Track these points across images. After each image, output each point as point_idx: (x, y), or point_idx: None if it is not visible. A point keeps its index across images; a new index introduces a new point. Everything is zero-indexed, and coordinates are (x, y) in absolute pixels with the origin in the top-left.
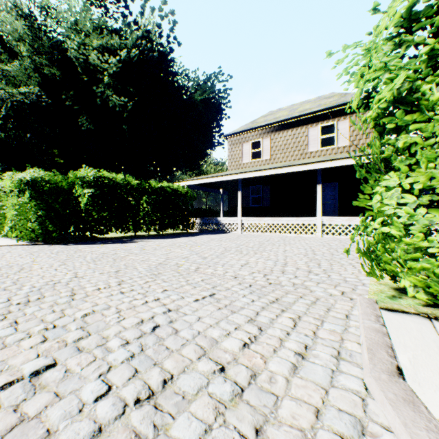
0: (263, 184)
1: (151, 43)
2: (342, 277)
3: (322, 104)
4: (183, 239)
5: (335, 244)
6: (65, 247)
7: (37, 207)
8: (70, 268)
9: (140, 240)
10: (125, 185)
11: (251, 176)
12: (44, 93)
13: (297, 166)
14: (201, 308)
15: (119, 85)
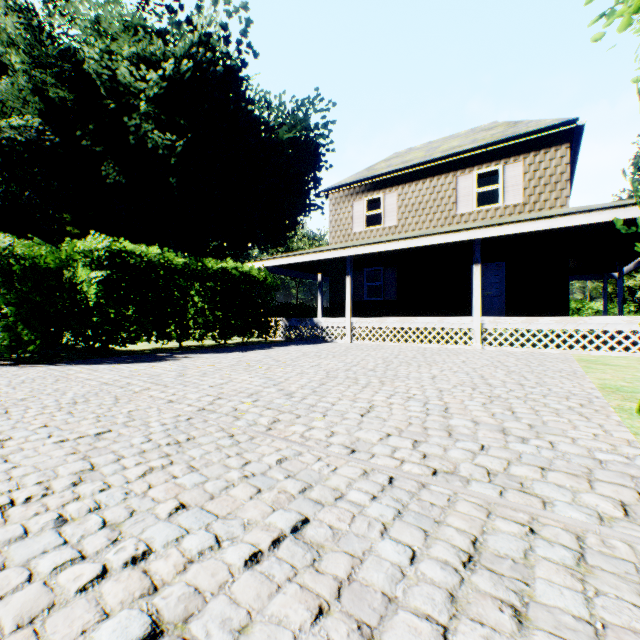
0: (386, 265)
1: (212, 52)
2: (583, 449)
3: (478, 139)
4: (257, 353)
5: (512, 363)
6: (47, 370)
7: (0, 300)
8: (5, 426)
9: (186, 355)
10: (161, 265)
11: (367, 252)
12: (48, 127)
13: (442, 235)
14: (262, 610)
15: (163, 115)
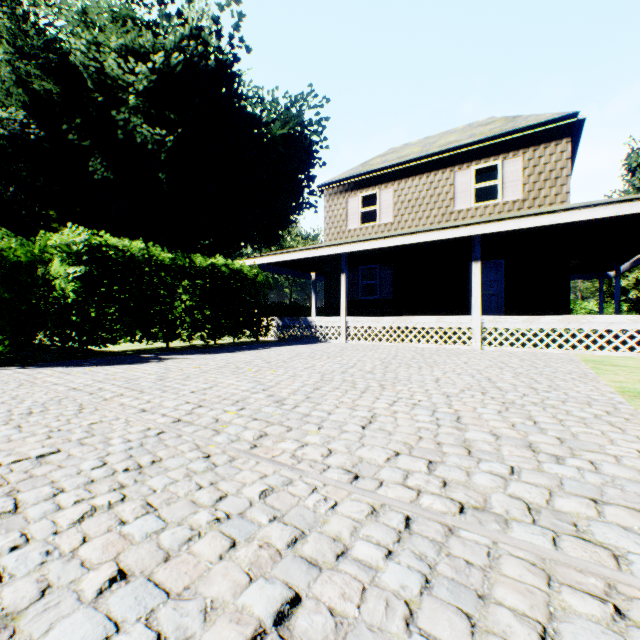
0: (381, 263)
1: (204, 46)
2: (634, 471)
3: (476, 134)
4: (247, 353)
5: (516, 364)
6: (14, 373)
7: None
8: None
9: (171, 357)
10: (145, 260)
11: (363, 249)
12: (33, 121)
13: (440, 231)
14: None
15: (153, 109)
